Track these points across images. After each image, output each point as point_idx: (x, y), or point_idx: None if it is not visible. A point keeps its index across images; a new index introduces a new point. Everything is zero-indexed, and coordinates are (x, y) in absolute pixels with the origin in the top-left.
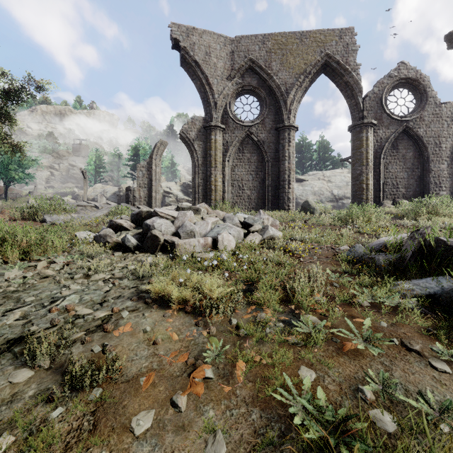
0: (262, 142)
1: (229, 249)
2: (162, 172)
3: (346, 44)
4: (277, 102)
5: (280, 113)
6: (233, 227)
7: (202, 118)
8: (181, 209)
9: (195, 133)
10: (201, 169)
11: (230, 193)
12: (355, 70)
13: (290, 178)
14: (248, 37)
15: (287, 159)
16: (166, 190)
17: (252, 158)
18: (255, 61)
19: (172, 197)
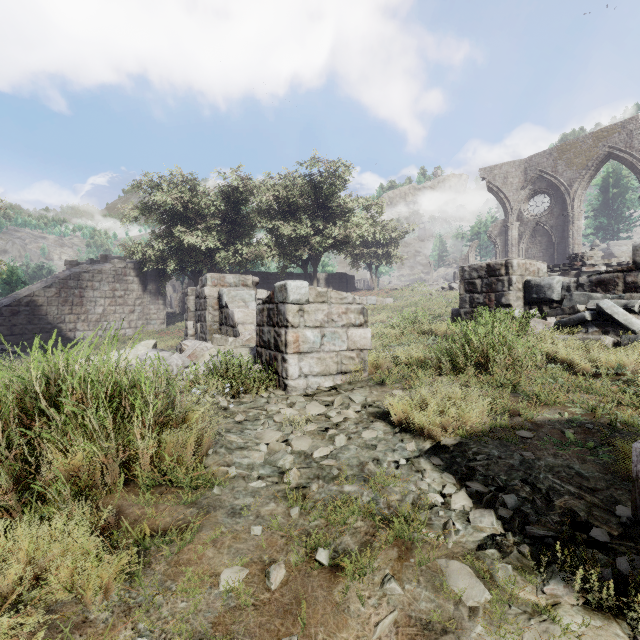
0: (551, 227)
1: None
2: None
3: (629, 132)
4: (563, 194)
5: (566, 202)
6: None
7: (502, 221)
8: None
9: (496, 232)
10: (501, 254)
11: None
12: (639, 150)
13: (573, 251)
14: (538, 155)
15: (570, 237)
16: None
17: (542, 240)
18: (542, 171)
19: None
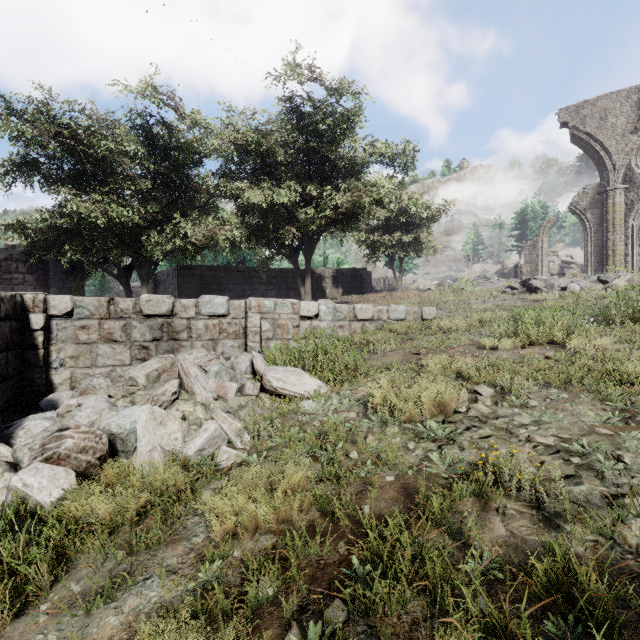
0: None
1: (574, 291)
2: (565, 233)
3: None
4: None
5: None
6: (582, 281)
7: (595, 185)
8: (552, 275)
9: (586, 202)
10: (594, 236)
11: (636, 256)
12: None
13: None
14: None
15: None
16: (565, 259)
17: None
18: None
19: (574, 267)
